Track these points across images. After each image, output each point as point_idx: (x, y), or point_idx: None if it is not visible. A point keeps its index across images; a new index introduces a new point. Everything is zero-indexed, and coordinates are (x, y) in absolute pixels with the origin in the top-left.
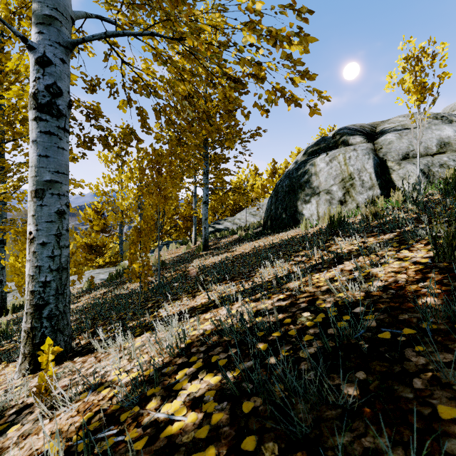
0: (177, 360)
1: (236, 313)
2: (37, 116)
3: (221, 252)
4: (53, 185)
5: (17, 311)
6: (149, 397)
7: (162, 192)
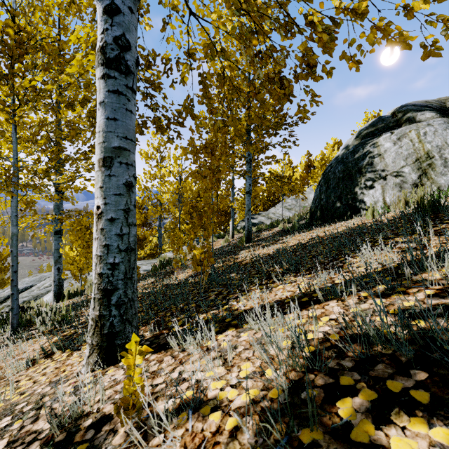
0: (314, 379)
1: (362, 312)
2: (105, 73)
3: (269, 244)
4: (121, 153)
5: (72, 297)
6: (310, 447)
7: (216, 175)
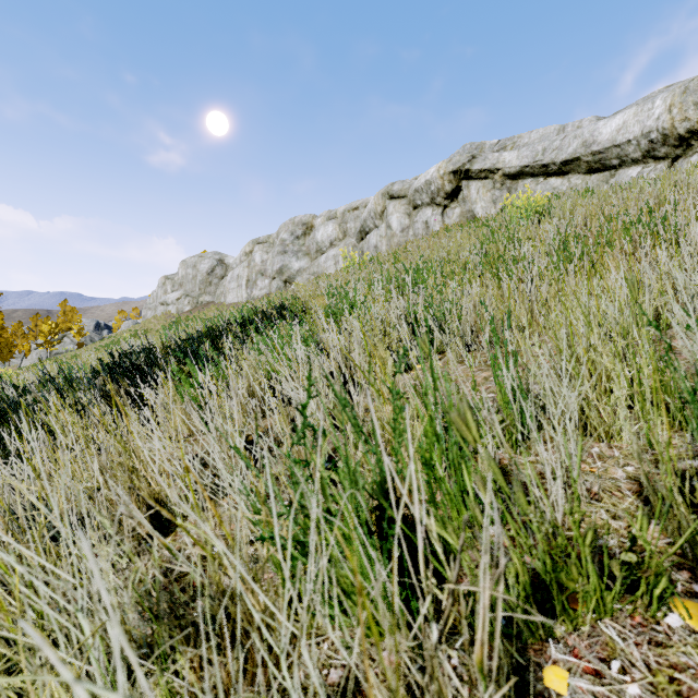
0: None
1: None
2: None
3: None
4: None
5: None
6: None
7: None
